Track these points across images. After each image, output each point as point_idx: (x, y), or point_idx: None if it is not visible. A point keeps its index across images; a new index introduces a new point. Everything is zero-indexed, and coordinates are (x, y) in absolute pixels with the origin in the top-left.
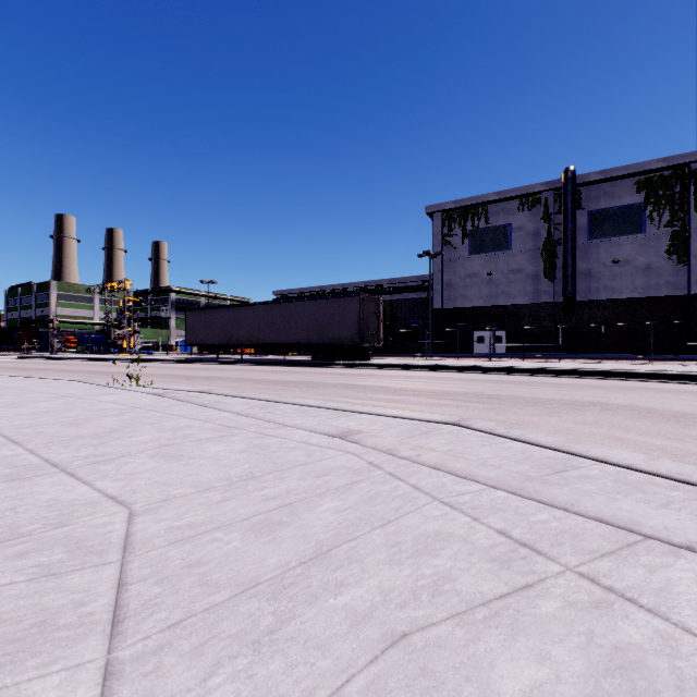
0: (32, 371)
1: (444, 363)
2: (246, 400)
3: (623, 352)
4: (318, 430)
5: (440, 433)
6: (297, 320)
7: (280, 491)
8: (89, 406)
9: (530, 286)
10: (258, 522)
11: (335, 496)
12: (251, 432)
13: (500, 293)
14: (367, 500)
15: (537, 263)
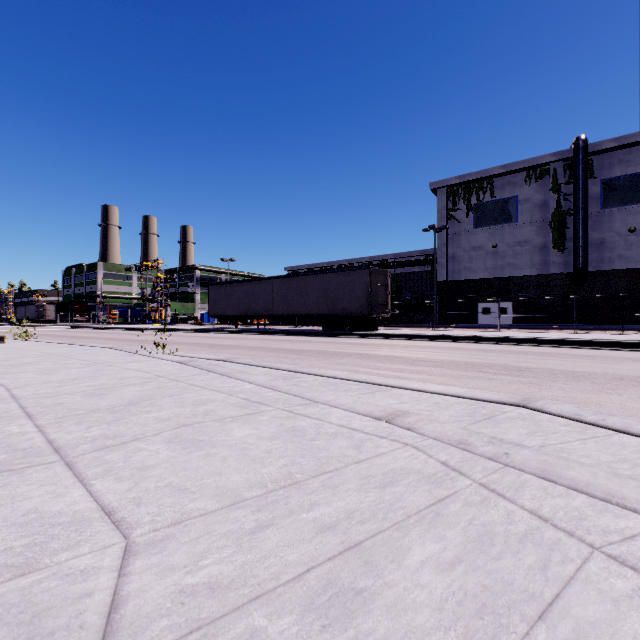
0: (78, 339)
1: (454, 333)
2: (268, 369)
3: None
4: (356, 410)
5: (510, 419)
6: (309, 293)
7: (337, 514)
8: (115, 374)
9: (538, 258)
10: (319, 586)
11: (423, 529)
12: (279, 410)
13: (506, 265)
14: (479, 542)
15: (545, 234)
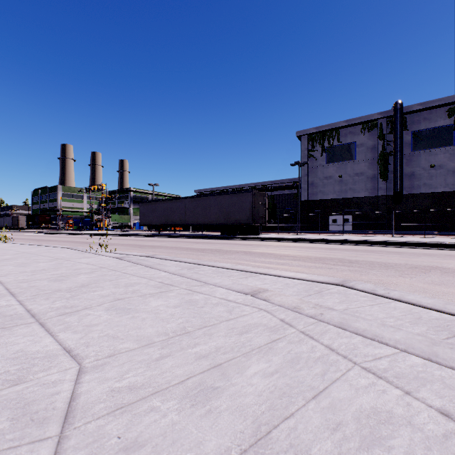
0: (44, 242)
1: (311, 237)
2: (178, 262)
3: (438, 229)
4: (233, 288)
5: (331, 293)
6: (211, 208)
7: (210, 349)
8: (71, 266)
9: (370, 184)
10: (193, 386)
11: (260, 356)
12: (182, 289)
13: (348, 189)
14: (290, 362)
15: (374, 168)
